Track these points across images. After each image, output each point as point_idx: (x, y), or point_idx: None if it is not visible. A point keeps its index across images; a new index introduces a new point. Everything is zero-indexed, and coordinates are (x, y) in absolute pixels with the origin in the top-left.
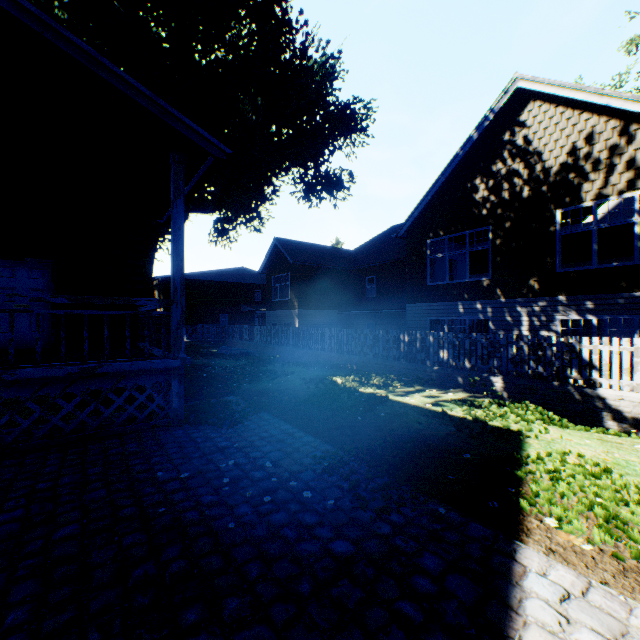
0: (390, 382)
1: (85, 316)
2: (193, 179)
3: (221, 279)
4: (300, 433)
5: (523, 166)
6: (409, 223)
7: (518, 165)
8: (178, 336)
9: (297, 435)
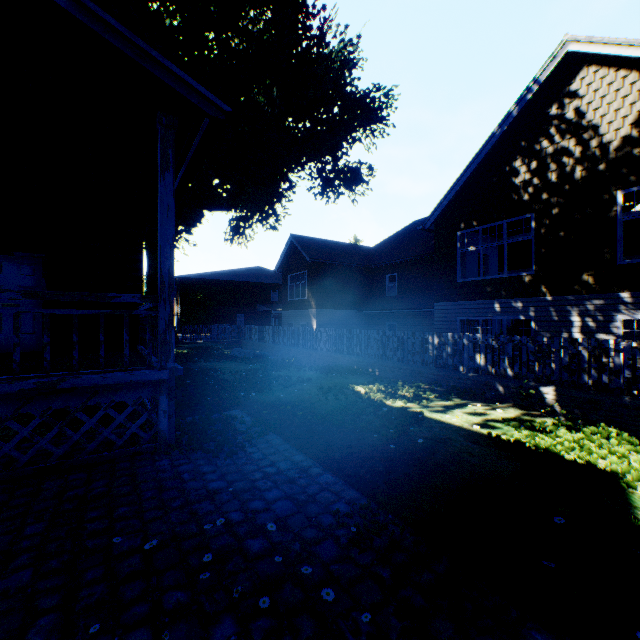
0: (421, 393)
1: (46, 316)
2: (189, 153)
3: (237, 279)
4: (316, 468)
5: (574, 142)
6: (437, 213)
7: (568, 142)
8: (166, 341)
9: (313, 472)
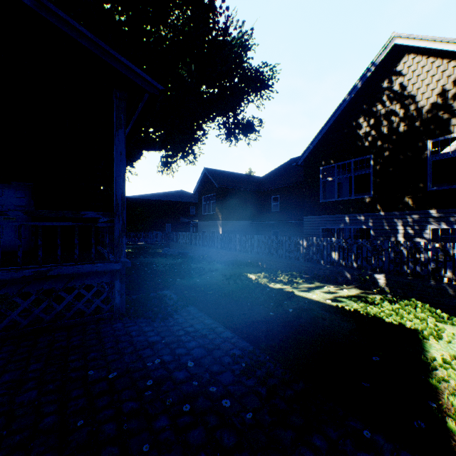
0: (294, 279)
1: (39, 227)
2: (134, 115)
3: (166, 199)
4: (221, 328)
5: (399, 106)
6: (306, 154)
7: (395, 106)
8: (119, 243)
9: (218, 330)
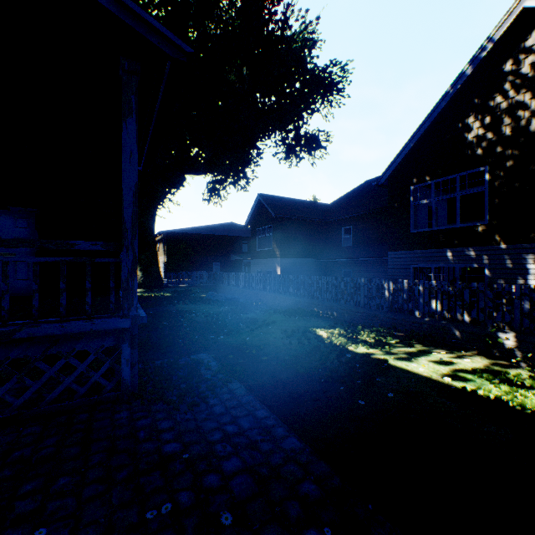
0: (382, 338)
1: (3, 264)
2: (157, 105)
3: (214, 233)
4: (281, 429)
5: (530, 96)
6: (391, 170)
7: (523, 96)
8: (128, 289)
9: (276, 433)
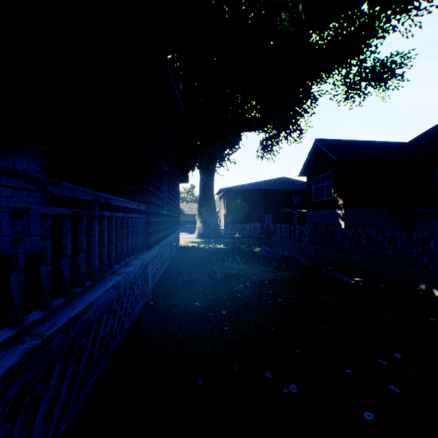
0: None
1: None
2: None
3: (266, 187)
4: None
5: None
6: None
7: None
8: None
9: None
